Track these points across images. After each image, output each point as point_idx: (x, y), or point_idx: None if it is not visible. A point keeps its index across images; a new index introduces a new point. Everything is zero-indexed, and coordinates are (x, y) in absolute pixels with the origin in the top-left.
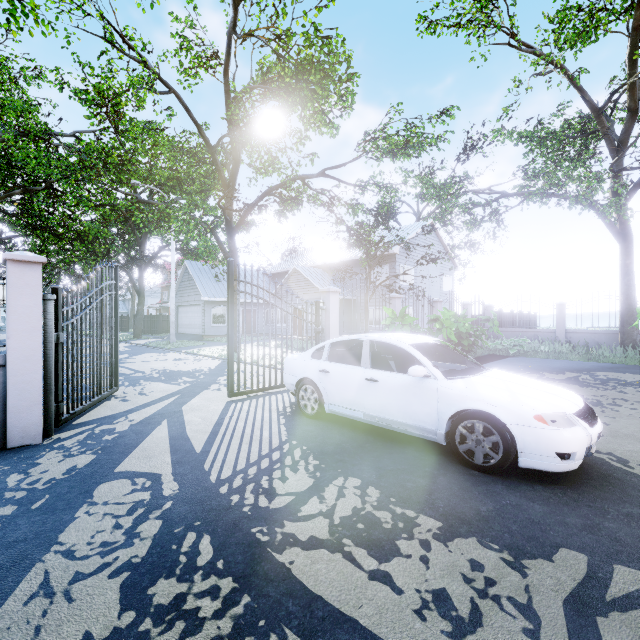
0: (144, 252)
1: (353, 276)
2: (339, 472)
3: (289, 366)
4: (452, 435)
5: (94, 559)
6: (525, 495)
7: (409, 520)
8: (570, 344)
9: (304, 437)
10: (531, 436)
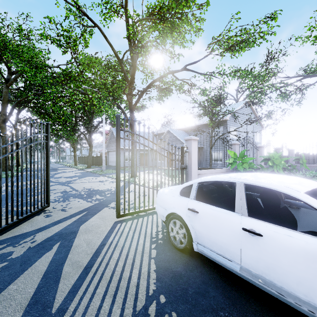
0: (92, 124)
1: (201, 134)
2: None
3: (160, 199)
4: None
5: None
6: None
7: None
8: None
9: (173, 288)
10: None
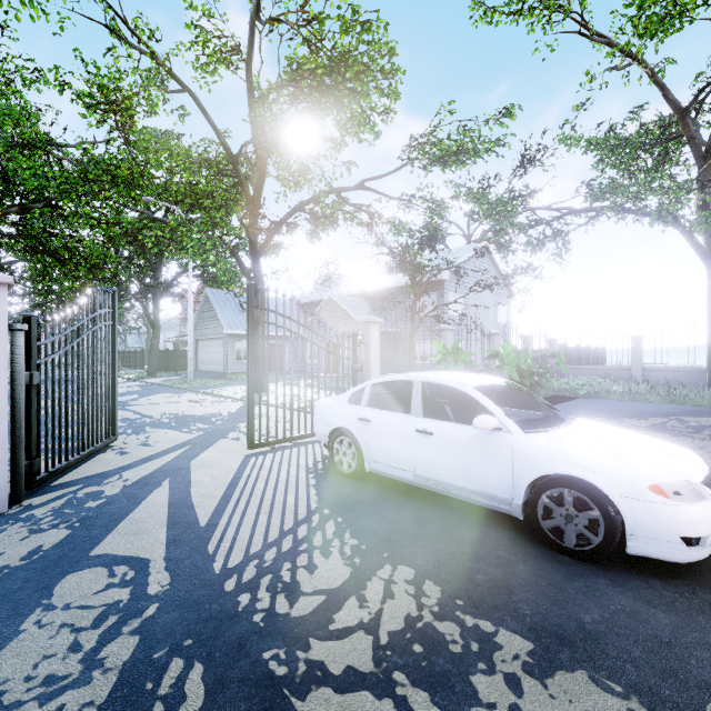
0: (159, 279)
1: (396, 306)
2: (385, 557)
3: (321, 412)
4: (533, 507)
5: (28, 709)
6: (640, 596)
7: (486, 638)
8: (648, 384)
9: (339, 504)
10: (645, 513)
